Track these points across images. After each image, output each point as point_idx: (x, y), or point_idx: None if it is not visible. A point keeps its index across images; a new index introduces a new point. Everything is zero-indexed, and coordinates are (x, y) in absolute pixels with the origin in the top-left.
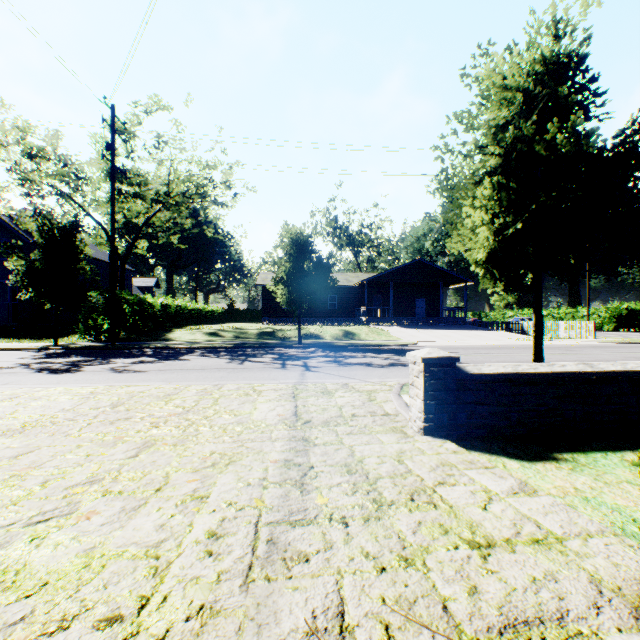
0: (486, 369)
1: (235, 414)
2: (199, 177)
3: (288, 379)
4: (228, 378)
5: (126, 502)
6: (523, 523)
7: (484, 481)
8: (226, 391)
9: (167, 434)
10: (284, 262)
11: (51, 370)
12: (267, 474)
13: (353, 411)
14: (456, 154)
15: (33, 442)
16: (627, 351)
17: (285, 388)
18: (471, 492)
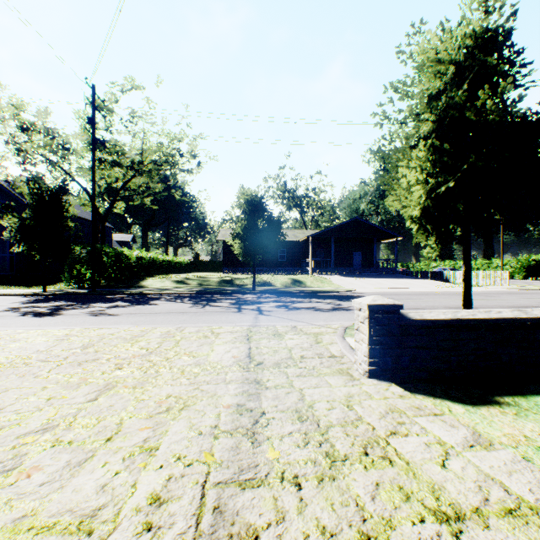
0: (427, 315)
1: (193, 356)
2: (168, 147)
3: (243, 322)
4: (190, 321)
5: (73, 455)
6: (489, 486)
7: (436, 431)
8: (187, 333)
9: (129, 376)
10: (241, 220)
11: (36, 314)
12: (219, 421)
13: (302, 353)
14: (393, 121)
15: (2, 384)
16: (539, 297)
17: (240, 330)
18: (425, 444)
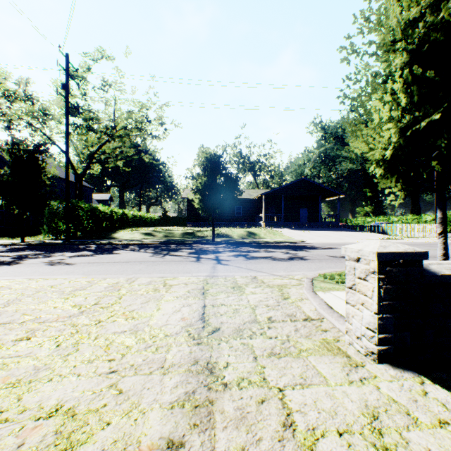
0: None
1: (133, 317)
2: (137, 114)
3: (200, 272)
4: (145, 271)
5: None
6: None
7: None
8: (136, 285)
9: (31, 352)
10: (201, 176)
11: None
12: None
13: (268, 314)
14: (363, 54)
15: None
16: None
17: (196, 282)
18: None
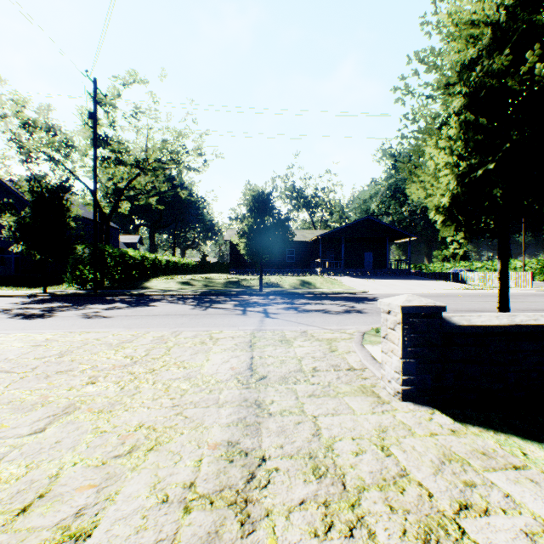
0: (477, 320)
1: (184, 367)
2: (173, 144)
3: (247, 326)
4: (188, 324)
5: None
6: None
7: (531, 503)
8: (182, 339)
9: (101, 393)
10: (247, 218)
11: (25, 315)
12: (197, 474)
13: (314, 364)
14: (418, 96)
15: None
16: None
17: (243, 336)
18: (527, 536)
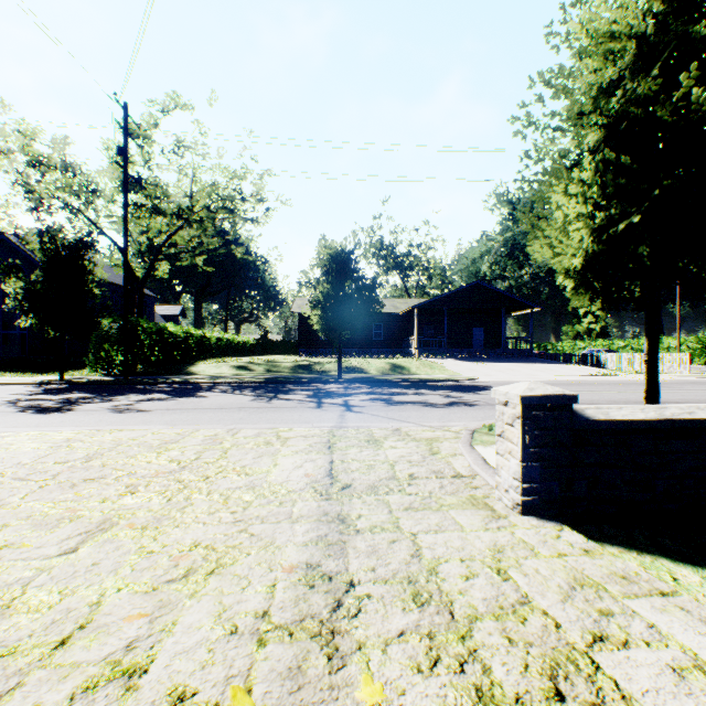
0: (616, 414)
1: (246, 473)
2: (225, 188)
3: (323, 422)
4: (248, 420)
5: None
6: None
7: (681, 635)
8: (241, 438)
9: (142, 505)
10: (322, 283)
11: (38, 409)
12: (271, 602)
13: (410, 470)
14: (542, 128)
15: None
16: None
17: (319, 434)
18: (674, 672)
